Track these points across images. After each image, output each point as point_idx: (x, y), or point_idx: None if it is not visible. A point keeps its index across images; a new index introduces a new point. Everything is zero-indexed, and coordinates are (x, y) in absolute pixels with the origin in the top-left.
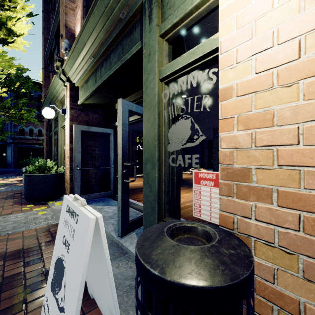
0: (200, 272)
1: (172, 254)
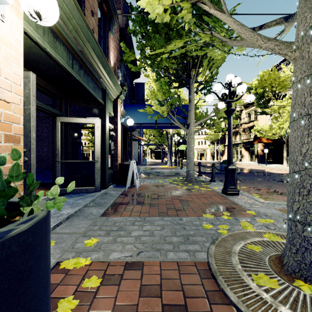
0: None
1: None
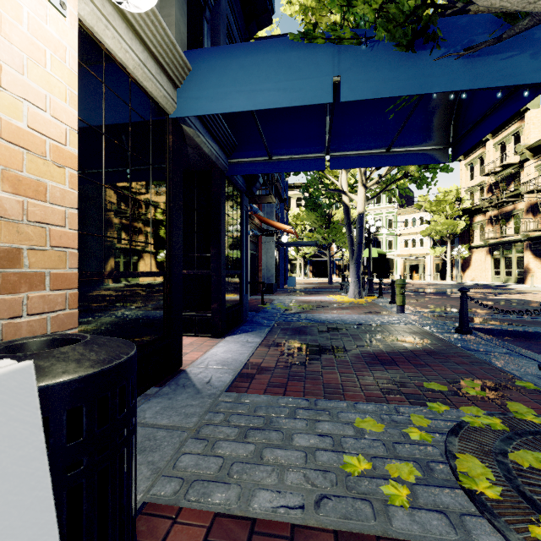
0: (122, 341)
1: (102, 347)
